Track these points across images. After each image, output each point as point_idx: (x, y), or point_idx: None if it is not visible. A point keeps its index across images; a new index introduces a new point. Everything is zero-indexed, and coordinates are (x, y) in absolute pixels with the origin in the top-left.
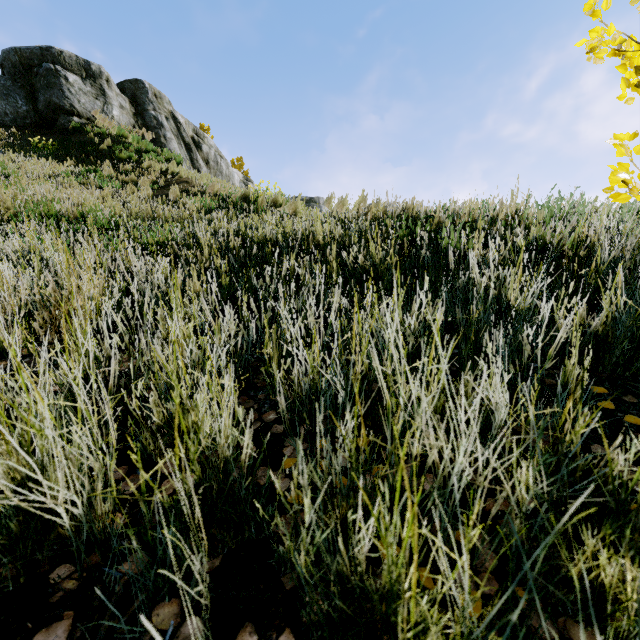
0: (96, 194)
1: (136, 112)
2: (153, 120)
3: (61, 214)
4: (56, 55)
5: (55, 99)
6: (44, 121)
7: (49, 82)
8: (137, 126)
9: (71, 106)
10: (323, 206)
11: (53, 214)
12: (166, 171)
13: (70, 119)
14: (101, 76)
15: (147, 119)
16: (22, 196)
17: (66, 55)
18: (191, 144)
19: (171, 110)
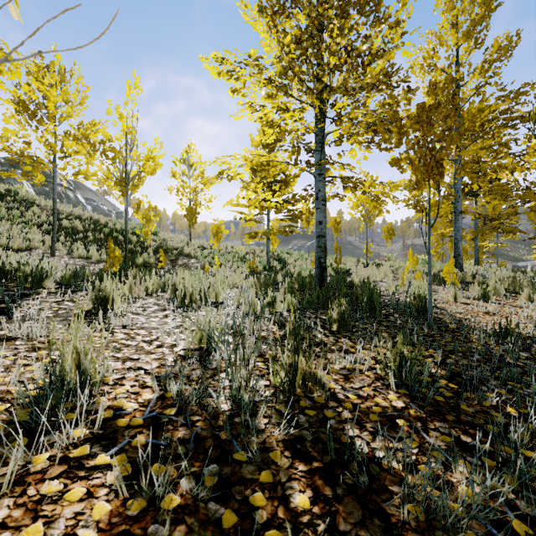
0: None
1: None
2: None
3: None
4: None
5: None
6: None
7: None
8: None
9: None
10: None
11: None
12: None
13: None
14: None
15: None
16: None
17: None
18: None
19: None
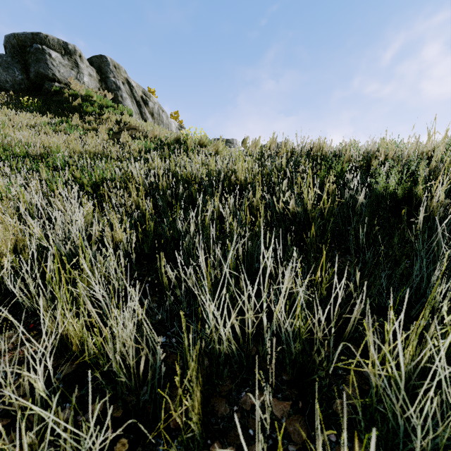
0: (63, 139)
1: (101, 79)
2: (113, 84)
3: (32, 155)
4: (43, 38)
5: (42, 70)
6: (34, 86)
7: (37, 58)
8: (101, 89)
9: (53, 75)
10: (236, 145)
11: (22, 155)
12: (120, 121)
13: (52, 84)
14: (75, 53)
15: (109, 84)
16: (3, 141)
17: (50, 38)
18: (140, 101)
19: (126, 77)
